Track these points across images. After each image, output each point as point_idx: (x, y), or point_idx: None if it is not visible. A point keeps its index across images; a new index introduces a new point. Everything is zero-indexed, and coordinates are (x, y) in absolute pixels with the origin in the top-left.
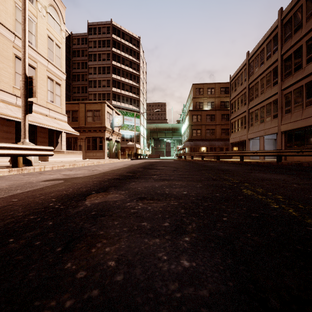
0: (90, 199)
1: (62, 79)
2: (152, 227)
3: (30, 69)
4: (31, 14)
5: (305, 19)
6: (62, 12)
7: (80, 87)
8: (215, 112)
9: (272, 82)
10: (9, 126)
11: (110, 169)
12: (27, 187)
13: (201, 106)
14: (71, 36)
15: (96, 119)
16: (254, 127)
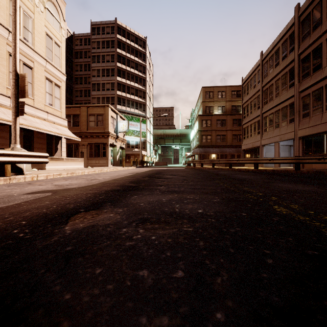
0: (74, 221)
1: (61, 80)
2: (156, 283)
3: (27, 69)
4: (27, 9)
5: (325, 14)
6: (61, 9)
7: (83, 91)
8: (226, 117)
9: (288, 84)
10: (2, 131)
11: (111, 178)
12: (1, 202)
13: (211, 110)
14: (74, 36)
15: (99, 124)
16: (269, 132)
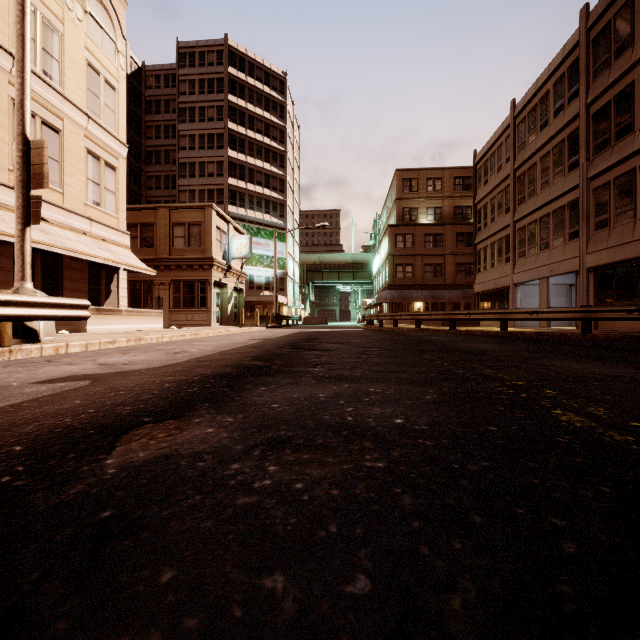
0: (127, 445)
1: (119, 156)
2: (303, 612)
3: (49, 133)
4: (50, 15)
5: None
6: (119, 14)
7: (162, 178)
8: (443, 228)
9: (567, 163)
10: None
11: (216, 350)
12: None
13: (413, 215)
14: (144, 70)
15: (193, 243)
16: (527, 259)
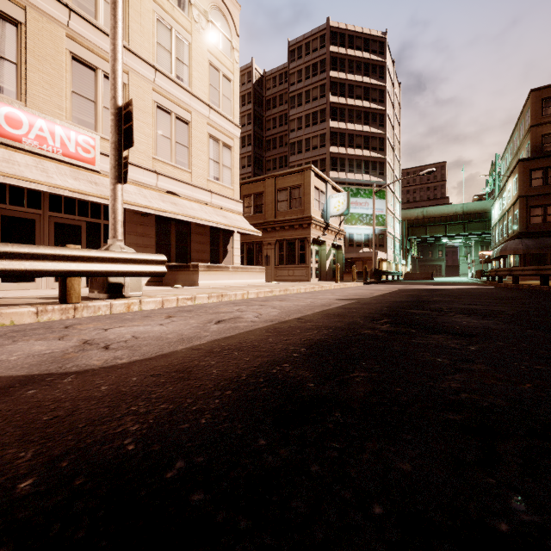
0: None
1: (234, 137)
2: None
3: (181, 125)
4: (182, 30)
5: None
6: (234, 17)
7: (277, 159)
8: None
9: None
10: (146, 226)
11: (276, 318)
12: None
13: None
14: (264, 77)
15: (294, 204)
16: None
